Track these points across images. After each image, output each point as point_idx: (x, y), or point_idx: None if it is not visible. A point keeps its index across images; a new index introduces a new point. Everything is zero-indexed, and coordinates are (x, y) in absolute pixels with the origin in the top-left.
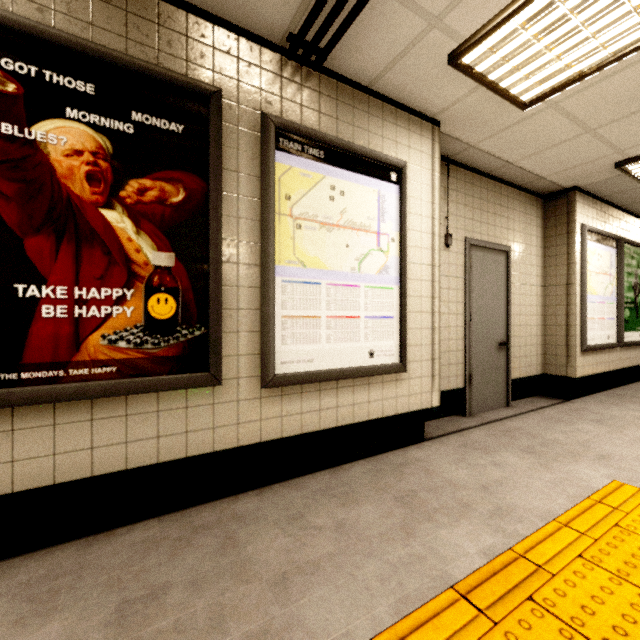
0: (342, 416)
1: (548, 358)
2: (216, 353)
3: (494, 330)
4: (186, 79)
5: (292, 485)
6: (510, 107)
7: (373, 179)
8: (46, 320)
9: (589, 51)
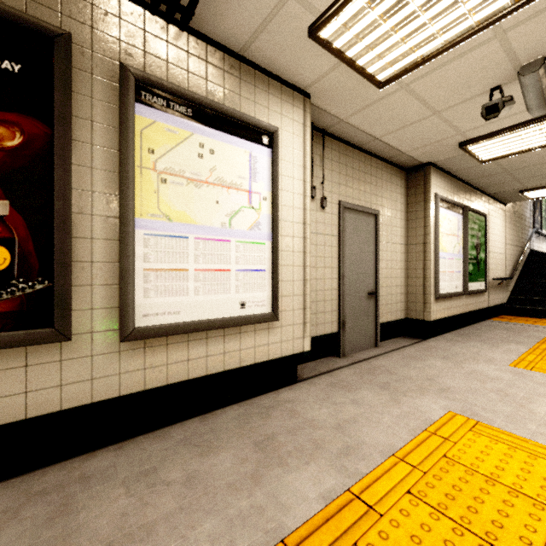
0: (212, 365)
1: (410, 305)
2: (62, 307)
3: (365, 281)
4: (23, 15)
5: (157, 436)
6: (369, 85)
7: (245, 141)
8: None
9: (428, 37)
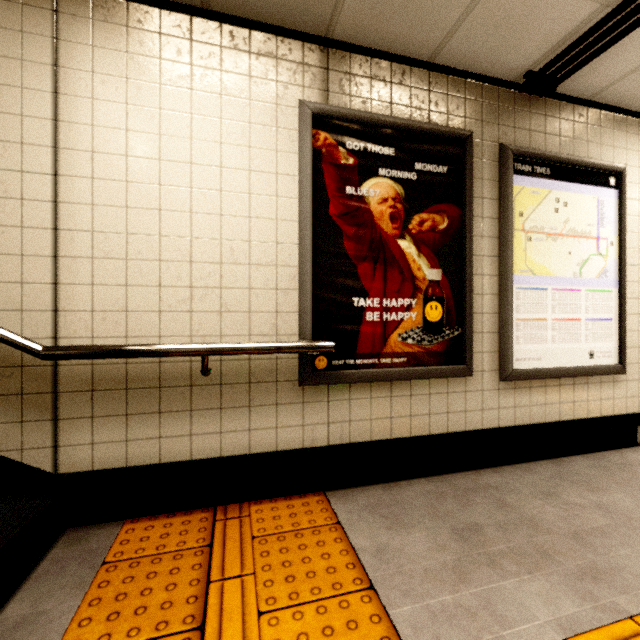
0: (564, 412)
1: None
2: (470, 350)
3: None
4: (450, 130)
5: (521, 469)
6: None
7: (592, 187)
8: (368, 323)
9: None
